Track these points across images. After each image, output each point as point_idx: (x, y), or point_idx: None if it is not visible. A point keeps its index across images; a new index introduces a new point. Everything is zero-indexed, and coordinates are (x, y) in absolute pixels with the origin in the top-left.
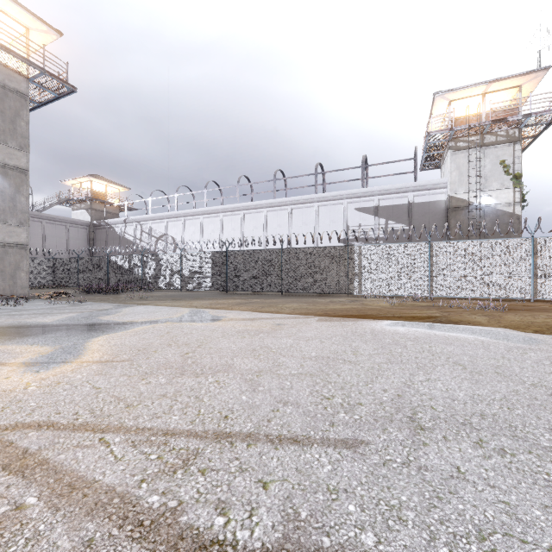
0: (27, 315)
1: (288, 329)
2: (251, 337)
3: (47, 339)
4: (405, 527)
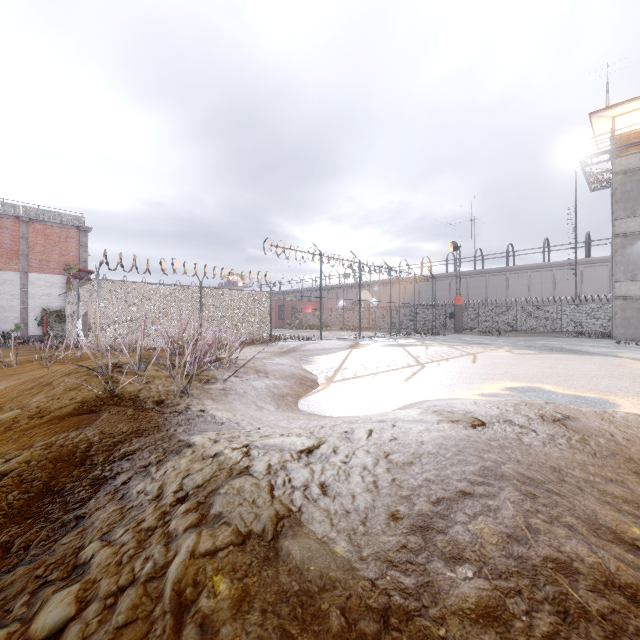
0: (608, 348)
1: (639, 369)
2: (593, 364)
3: (549, 352)
4: (451, 362)
